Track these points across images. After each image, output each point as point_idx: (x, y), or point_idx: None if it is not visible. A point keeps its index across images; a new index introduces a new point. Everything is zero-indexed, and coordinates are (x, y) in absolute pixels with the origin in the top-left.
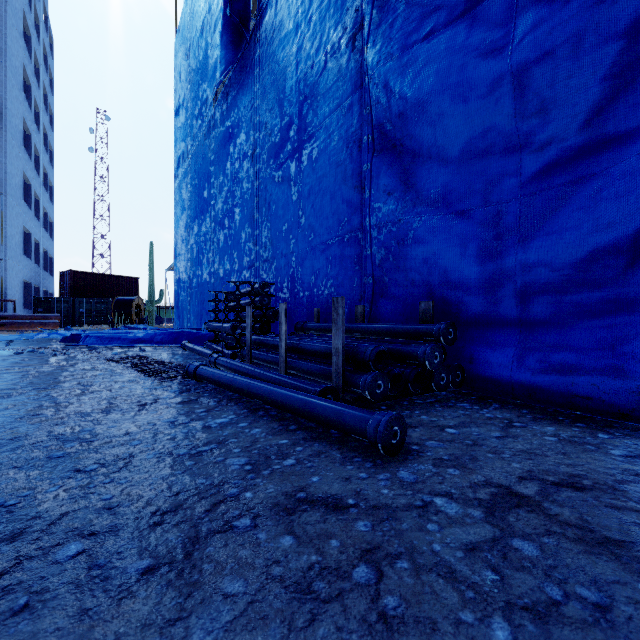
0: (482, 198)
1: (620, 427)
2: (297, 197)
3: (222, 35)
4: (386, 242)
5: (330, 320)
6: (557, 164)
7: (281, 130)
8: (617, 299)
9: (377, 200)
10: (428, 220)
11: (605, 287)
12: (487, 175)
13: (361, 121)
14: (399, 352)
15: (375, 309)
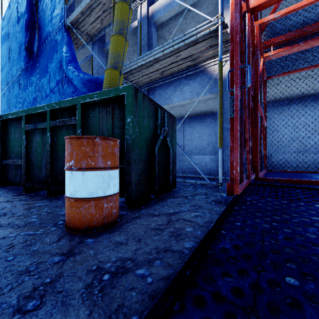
0: None
1: None
2: None
3: (23, 52)
4: None
5: None
6: None
7: (45, 96)
8: None
9: None
10: None
11: None
12: None
13: None
14: None
15: None
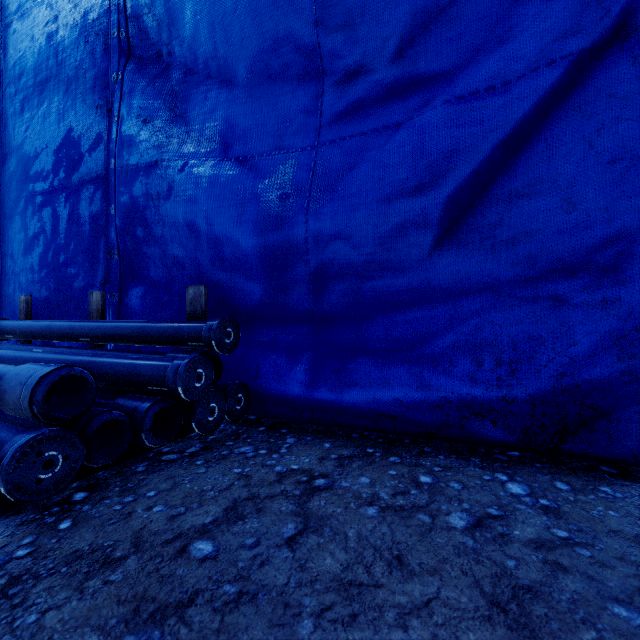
0: (274, 141)
1: (433, 452)
2: (0, 111)
3: None
4: (143, 195)
5: (57, 317)
6: (363, 105)
7: None
8: (426, 287)
9: (129, 128)
10: (202, 164)
11: (414, 271)
12: (281, 109)
13: (107, 4)
14: (134, 372)
15: (128, 299)
